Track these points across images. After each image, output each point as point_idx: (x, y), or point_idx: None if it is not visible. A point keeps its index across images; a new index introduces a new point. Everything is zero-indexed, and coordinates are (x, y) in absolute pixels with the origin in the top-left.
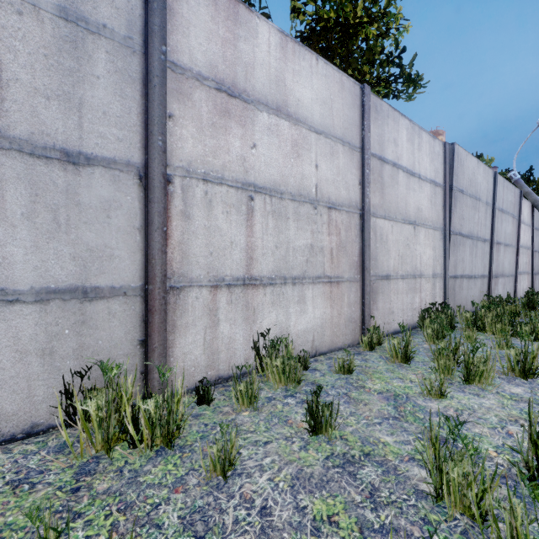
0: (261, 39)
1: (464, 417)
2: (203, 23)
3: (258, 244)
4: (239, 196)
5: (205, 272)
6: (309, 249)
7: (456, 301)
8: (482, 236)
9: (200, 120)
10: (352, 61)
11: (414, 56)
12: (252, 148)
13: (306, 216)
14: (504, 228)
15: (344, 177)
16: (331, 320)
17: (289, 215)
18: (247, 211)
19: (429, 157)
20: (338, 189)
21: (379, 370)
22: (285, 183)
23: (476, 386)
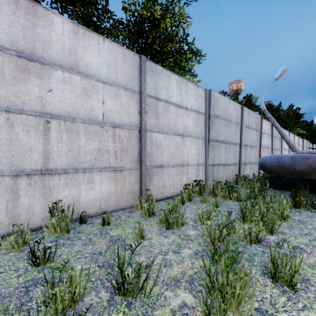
0: (56, 26)
1: (141, 251)
2: (5, 15)
3: (54, 149)
4: (37, 121)
5: (7, 167)
6: (97, 151)
7: (214, 178)
8: (234, 141)
9: (2, 75)
10: (161, 40)
11: (194, 39)
12: (48, 92)
13: (95, 132)
14: (250, 137)
15: (126, 109)
16: (115, 192)
17: (80, 131)
18: (44, 130)
19: (194, 97)
20: (121, 116)
21: (129, 222)
22: (76, 112)
23: (172, 231)
